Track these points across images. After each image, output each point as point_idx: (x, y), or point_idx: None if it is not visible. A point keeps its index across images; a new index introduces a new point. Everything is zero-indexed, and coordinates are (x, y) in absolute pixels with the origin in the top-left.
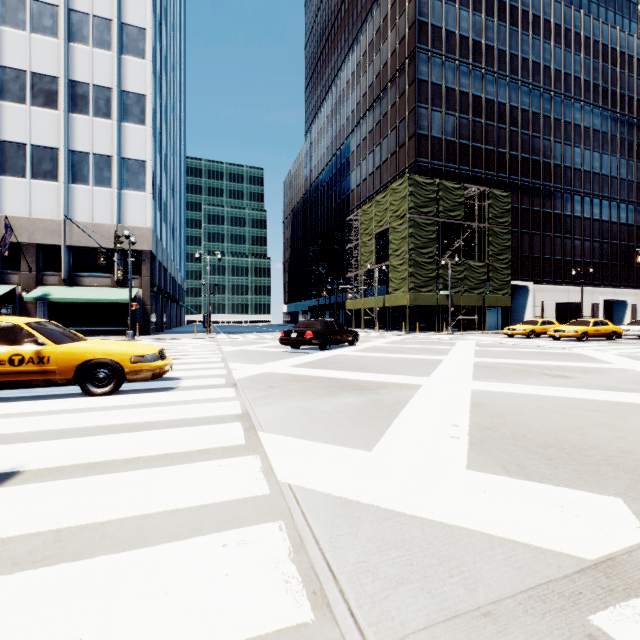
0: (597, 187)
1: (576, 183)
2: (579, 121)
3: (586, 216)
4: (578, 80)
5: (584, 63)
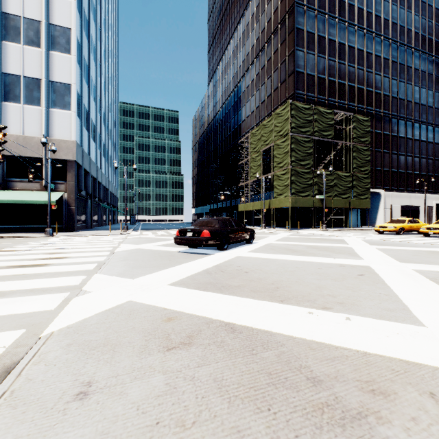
0: (431, 117)
1: (416, 114)
2: (418, 66)
3: (423, 139)
4: (417, 34)
5: (421, 22)
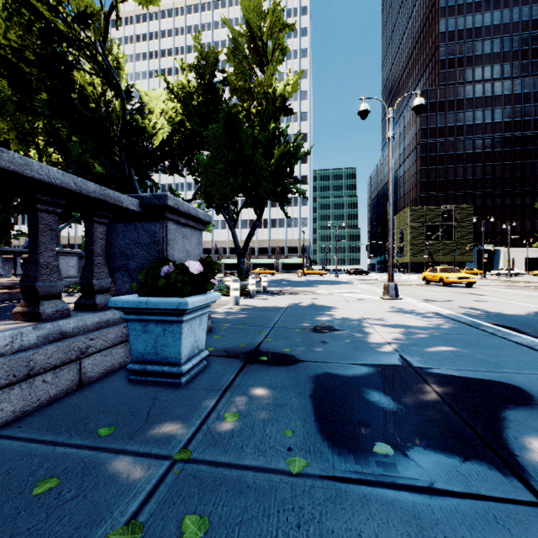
0: None
1: None
2: None
3: None
4: None
5: None
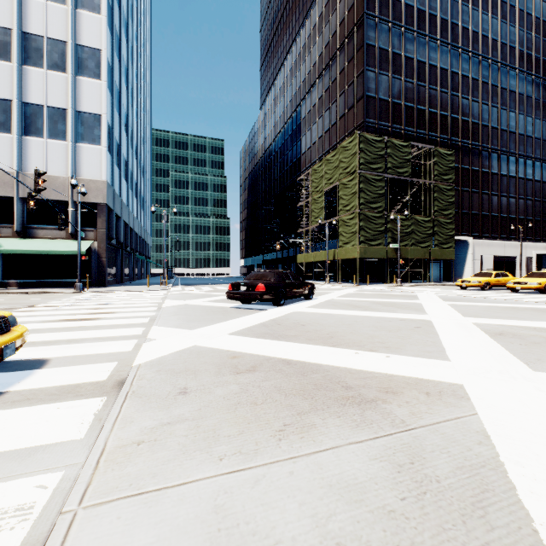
0: (530, 149)
1: (511, 145)
2: (514, 88)
3: (520, 176)
4: (513, 49)
5: (518, 34)
